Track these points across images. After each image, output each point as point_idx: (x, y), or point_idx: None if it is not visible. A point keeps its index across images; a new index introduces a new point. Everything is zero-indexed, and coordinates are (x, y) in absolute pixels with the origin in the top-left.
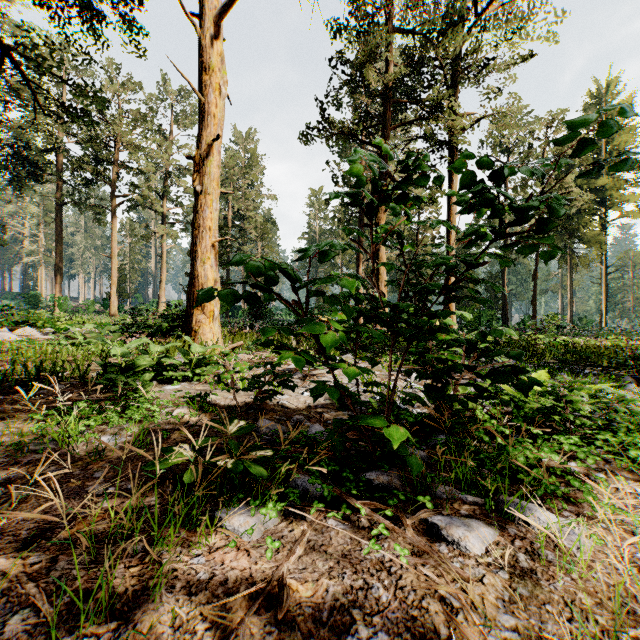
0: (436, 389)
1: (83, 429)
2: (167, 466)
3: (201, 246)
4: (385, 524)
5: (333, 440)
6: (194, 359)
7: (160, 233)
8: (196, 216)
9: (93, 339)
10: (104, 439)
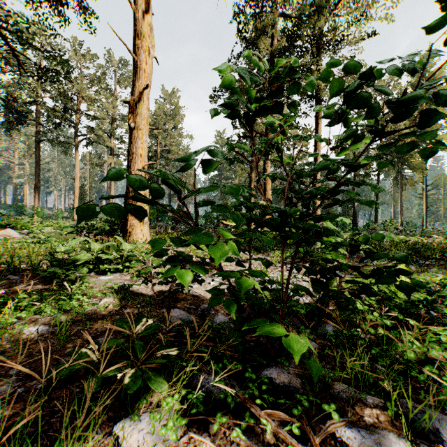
0: (320, 282)
1: (15, 321)
2: (70, 372)
3: (134, 168)
4: (293, 444)
5: (236, 339)
6: (125, 255)
7: (109, 162)
8: (130, 146)
9: (53, 238)
10: (33, 330)
